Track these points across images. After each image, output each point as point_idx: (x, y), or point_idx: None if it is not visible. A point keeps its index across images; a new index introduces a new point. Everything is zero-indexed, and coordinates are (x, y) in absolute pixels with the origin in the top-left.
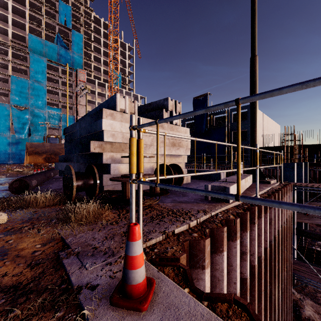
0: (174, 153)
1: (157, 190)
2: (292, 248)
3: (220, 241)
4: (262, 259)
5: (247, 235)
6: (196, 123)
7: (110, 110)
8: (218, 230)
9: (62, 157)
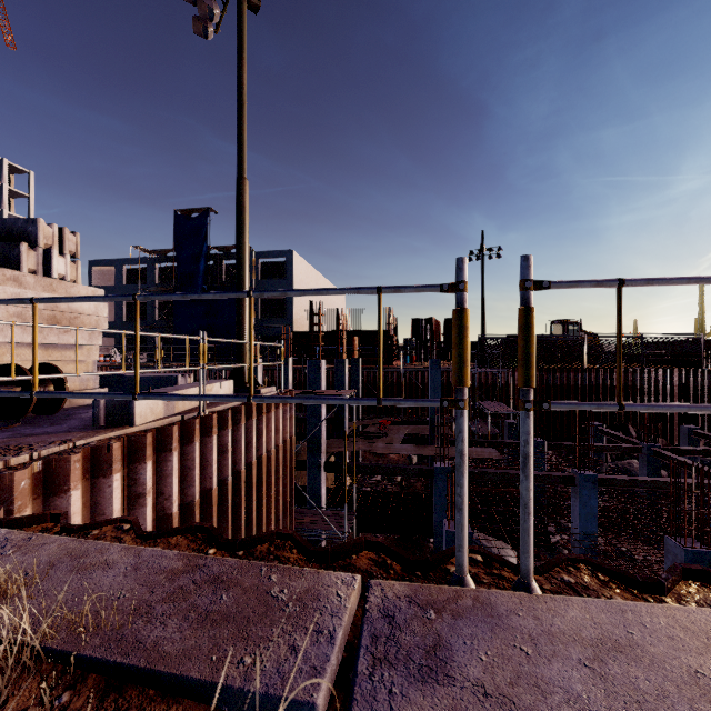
0: (54, 340)
1: None
2: (319, 494)
3: (65, 475)
4: (196, 504)
5: (147, 468)
6: (182, 271)
7: None
8: (61, 461)
9: None
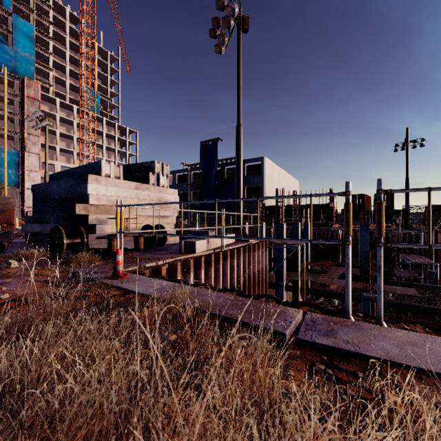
0: (161, 214)
1: (141, 247)
2: None
3: (176, 270)
4: None
5: (202, 272)
6: (204, 174)
7: (95, 175)
8: (174, 264)
9: (32, 217)
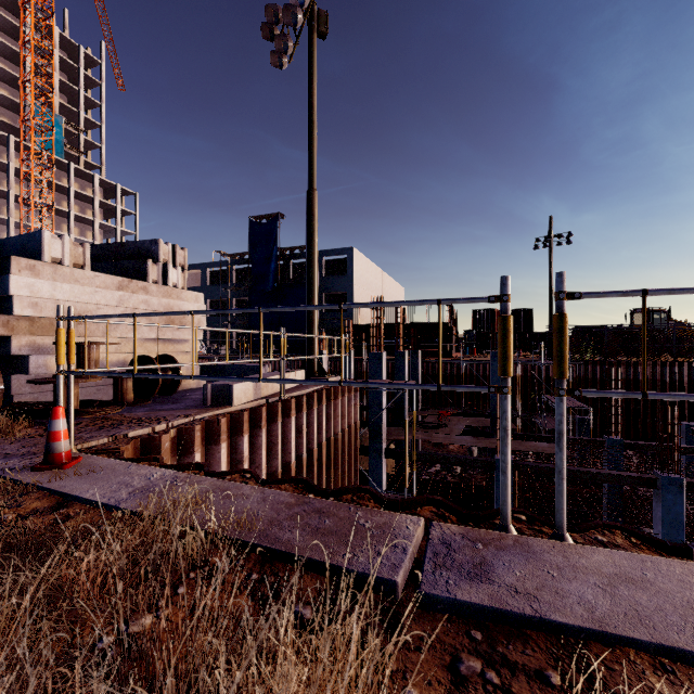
0: (170, 336)
1: (127, 398)
2: (380, 478)
3: (191, 441)
4: (279, 474)
5: (244, 440)
6: (255, 271)
7: (29, 259)
8: (188, 430)
9: None
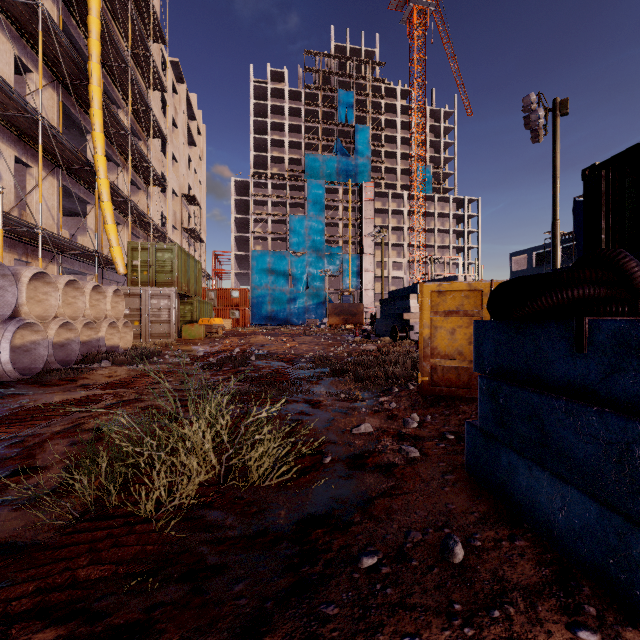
0: None
1: None
2: None
3: None
4: None
5: None
6: (579, 248)
7: (414, 294)
8: None
9: (380, 320)
